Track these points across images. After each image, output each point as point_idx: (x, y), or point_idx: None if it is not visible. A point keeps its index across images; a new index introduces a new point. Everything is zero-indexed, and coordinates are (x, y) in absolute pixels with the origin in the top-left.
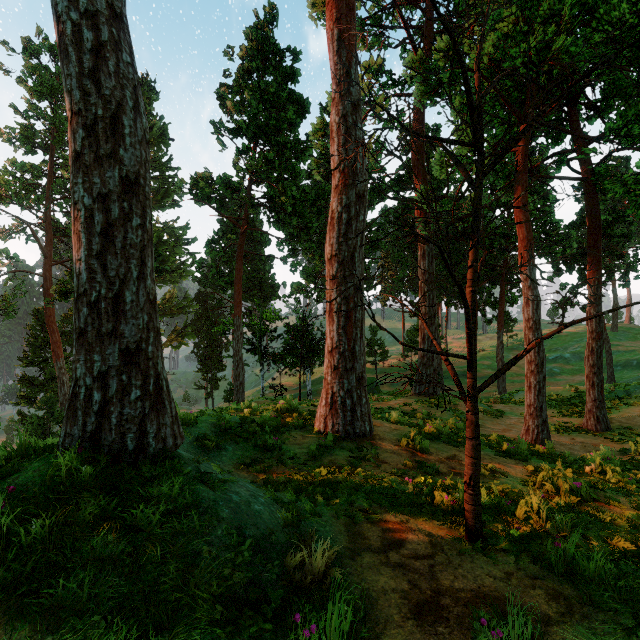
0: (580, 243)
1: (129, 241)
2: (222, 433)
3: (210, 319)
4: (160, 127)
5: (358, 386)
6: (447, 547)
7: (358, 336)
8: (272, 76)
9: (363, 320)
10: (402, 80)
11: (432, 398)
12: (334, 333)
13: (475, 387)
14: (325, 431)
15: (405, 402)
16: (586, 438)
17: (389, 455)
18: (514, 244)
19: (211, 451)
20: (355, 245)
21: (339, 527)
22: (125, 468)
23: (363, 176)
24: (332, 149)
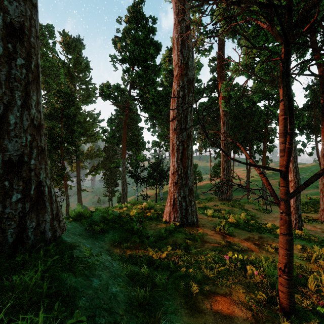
0: (307, 119)
1: (13, 75)
2: (107, 222)
3: (110, 160)
4: (85, 62)
5: (189, 194)
6: (269, 323)
7: (189, 164)
8: (142, 31)
9: (192, 155)
10: (211, 31)
11: (229, 202)
12: (175, 163)
13: (288, 193)
14: (169, 221)
15: (214, 204)
16: (322, 226)
17: (209, 237)
18: (271, 119)
19: (98, 234)
20: (187, 110)
21: (180, 299)
22: (1, 259)
23: (192, 69)
24: (174, 54)
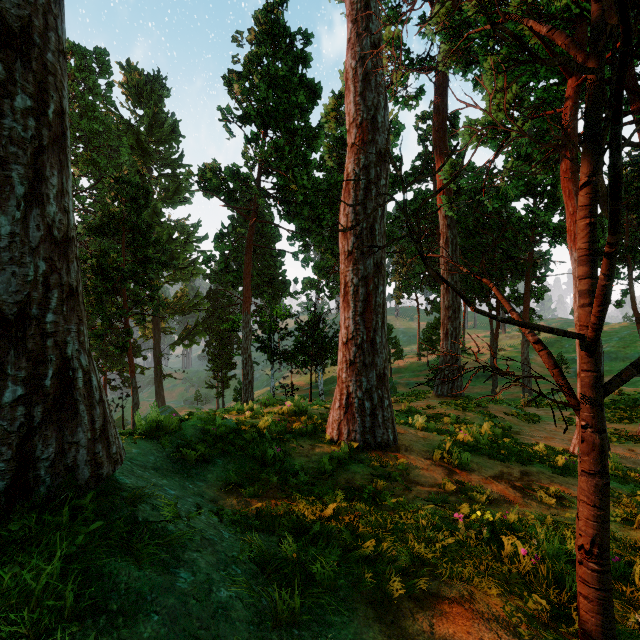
0: None
1: (7, 131)
2: (212, 442)
3: (221, 317)
4: (171, 124)
5: (379, 385)
6: None
7: (379, 325)
8: (282, 60)
9: (385, 306)
10: (420, 59)
11: (456, 400)
12: (350, 321)
13: (599, 386)
14: (339, 439)
15: (428, 404)
16: None
17: (420, 473)
18: (541, 235)
19: (194, 466)
20: (375, 215)
21: (365, 611)
22: None
23: (385, 131)
24: (347, 101)
